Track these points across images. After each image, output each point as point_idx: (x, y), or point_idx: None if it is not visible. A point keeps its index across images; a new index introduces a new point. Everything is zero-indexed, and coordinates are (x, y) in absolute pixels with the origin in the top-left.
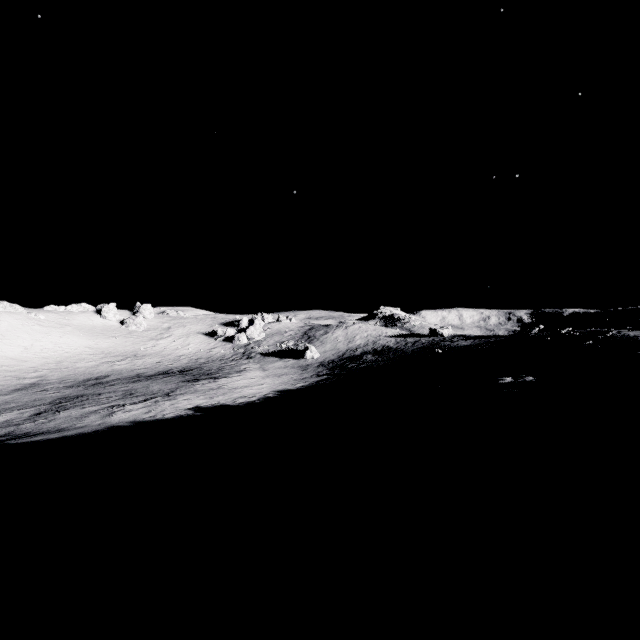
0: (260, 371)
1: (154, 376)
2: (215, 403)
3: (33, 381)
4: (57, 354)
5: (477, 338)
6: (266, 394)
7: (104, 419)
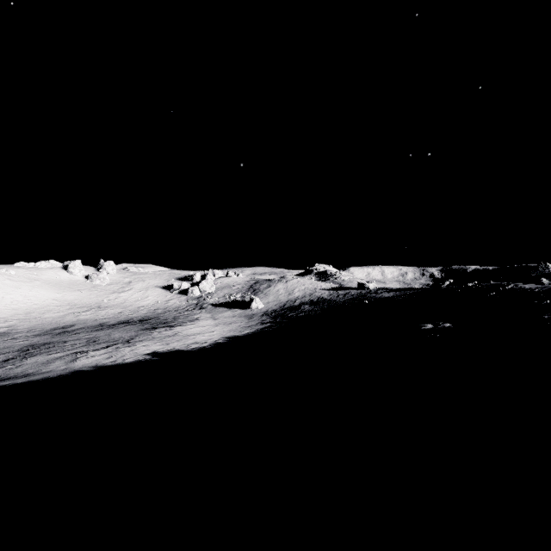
0: (211, 320)
1: (116, 325)
2: (171, 349)
3: (3, 330)
4: (26, 306)
5: (398, 290)
6: (216, 340)
7: (68, 364)
